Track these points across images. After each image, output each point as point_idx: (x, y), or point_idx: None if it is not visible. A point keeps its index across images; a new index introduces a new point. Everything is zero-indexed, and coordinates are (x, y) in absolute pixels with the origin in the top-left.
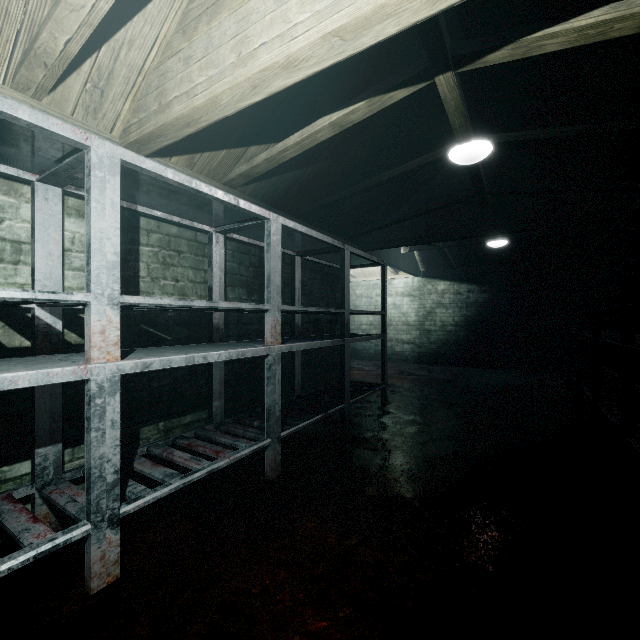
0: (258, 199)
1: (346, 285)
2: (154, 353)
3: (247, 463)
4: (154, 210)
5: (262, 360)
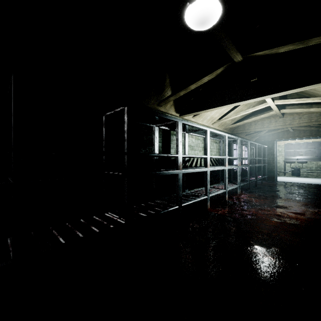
0: None
1: None
2: None
3: None
4: None
5: None
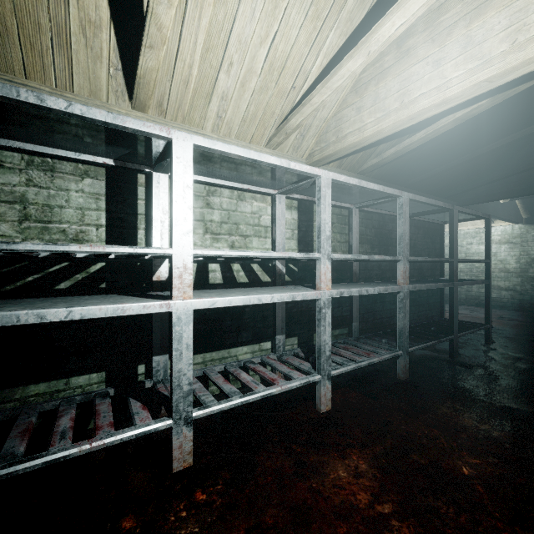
0: (378, 179)
1: (455, 239)
2: (334, 287)
3: (379, 367)
4: None
5: (380, 297)
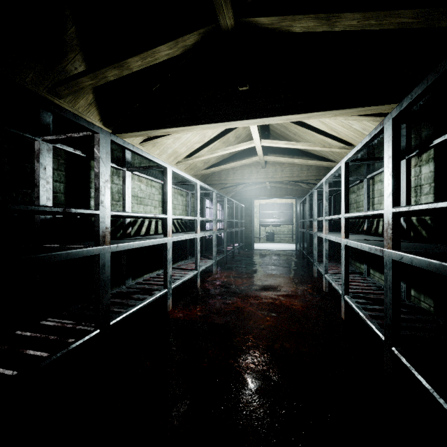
0: None
1: None
2: (379, 242)
3: None
4: (442, 137)
5: None
